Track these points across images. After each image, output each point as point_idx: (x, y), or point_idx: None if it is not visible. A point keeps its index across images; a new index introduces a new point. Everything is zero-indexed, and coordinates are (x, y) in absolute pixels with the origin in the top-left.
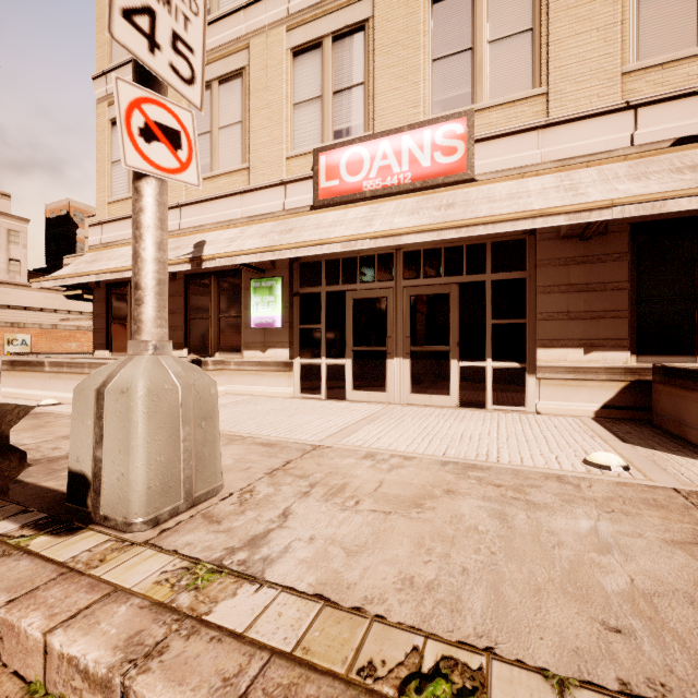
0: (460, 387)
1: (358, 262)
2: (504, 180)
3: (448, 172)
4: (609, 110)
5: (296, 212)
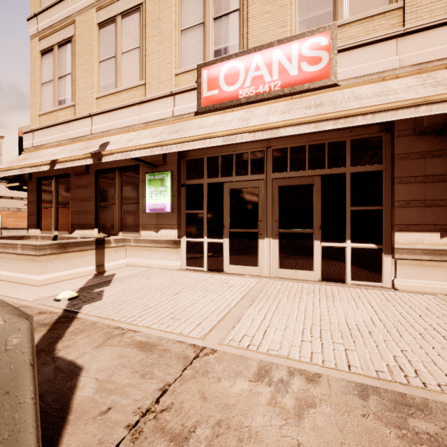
0: (322, 264)
1: (234, 158)
2: (365, 83)
3: (314, 79)
4: None
5: (182, 117)
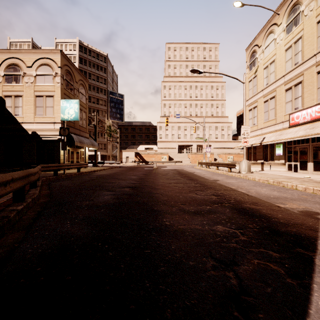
0: None
1: (300, 139)
2: None
3: (318, 117)
4: None
5: (285, 128)
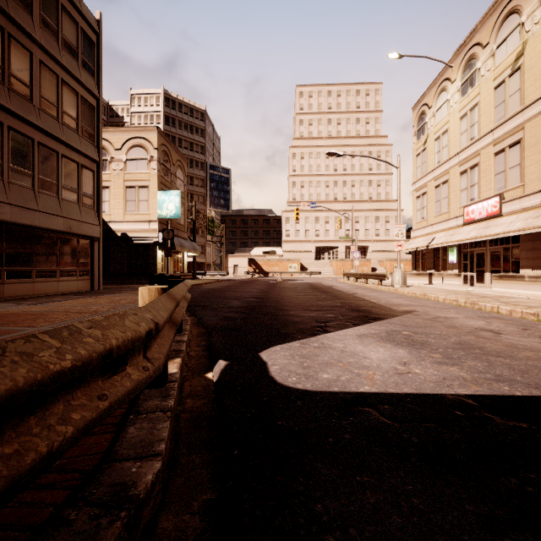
0: None
1: (477, 241)
2: (507, 216)
3: (495, 213)
4: (535, 192)
5: (459, 226)
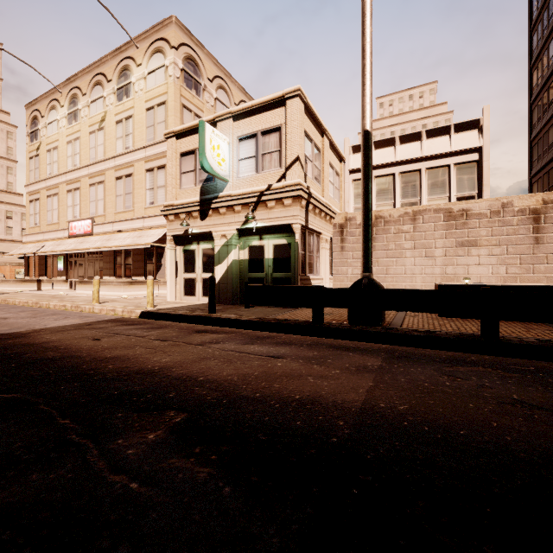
0: None
1: (79, 252)
2: (96, 236)
3: (89, 232)
4: (110, 222)
5: (66, 238)
